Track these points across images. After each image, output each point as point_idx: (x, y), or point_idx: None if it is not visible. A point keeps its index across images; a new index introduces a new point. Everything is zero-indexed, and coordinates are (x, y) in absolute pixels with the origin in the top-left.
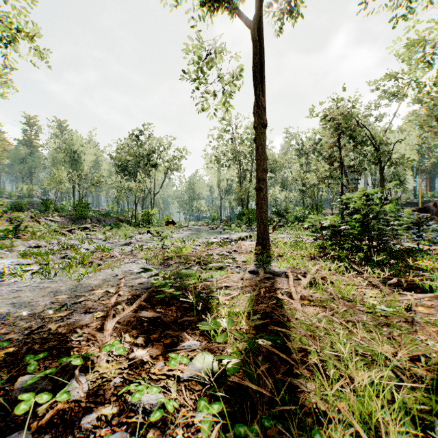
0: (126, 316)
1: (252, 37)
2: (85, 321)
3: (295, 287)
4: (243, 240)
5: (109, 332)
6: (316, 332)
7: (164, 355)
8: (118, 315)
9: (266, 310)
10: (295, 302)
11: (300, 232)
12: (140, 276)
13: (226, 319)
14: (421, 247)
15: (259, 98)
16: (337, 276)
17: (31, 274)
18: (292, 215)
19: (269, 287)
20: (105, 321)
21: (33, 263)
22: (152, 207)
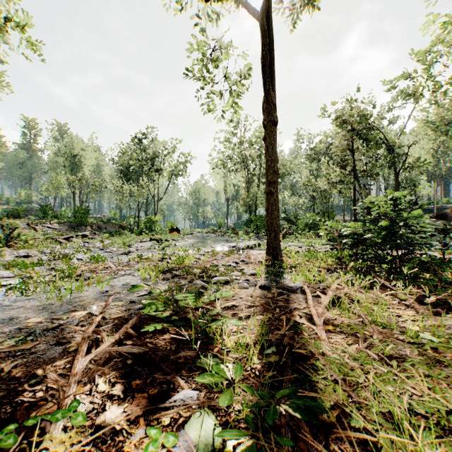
0: (104, 351)
1: (262, 23)
2: (52, 357)
3: (314, 307)
4: (251, 249)
5: (77, 378)
6: (352, 375)
7: (146, 416)
8: (96, 348)
9: (283, 341)
10: (319, 329)
11: (312, 240)
12: (134, 292)
13: (233, 354)
14: (445, 256)
15: (269, 92)
16: (360, 291)
17: (9, 289)
18: (302, 222)
19: (283, 306)
20: (75, 361)
21: (15, 276)
22: (156, 213)
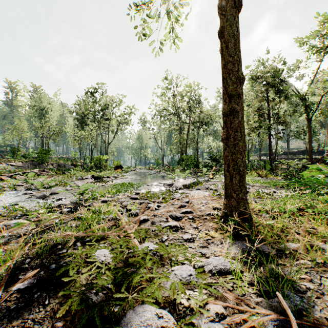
0: None
1: None
2: None
3: None
4: (188, 188)
5: None
6: None
7: None
8: None
9: None
10: None
11: None
12: None
13: None
14: None
15: None
16: None
17: None
18: None
19: None
20: None
21: None
22: (107, 154)
